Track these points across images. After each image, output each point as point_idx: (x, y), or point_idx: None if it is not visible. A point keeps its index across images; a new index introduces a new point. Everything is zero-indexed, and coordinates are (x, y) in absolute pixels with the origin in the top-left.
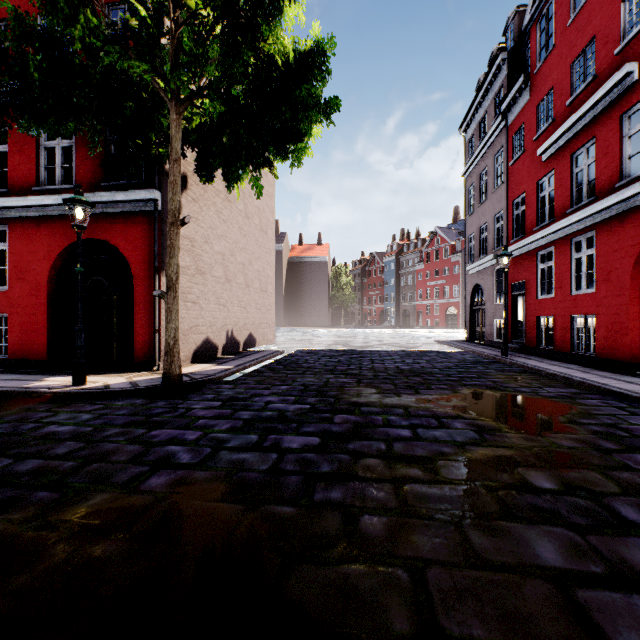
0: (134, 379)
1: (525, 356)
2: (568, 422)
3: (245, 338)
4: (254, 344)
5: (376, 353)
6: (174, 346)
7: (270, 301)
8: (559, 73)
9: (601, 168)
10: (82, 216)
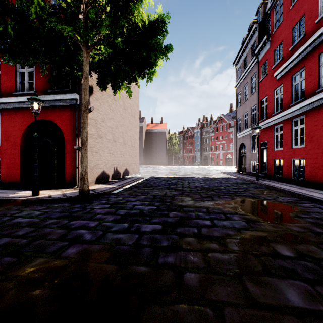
0: (65, 192)
1: (268, 180)
2: (295, 216)
3: (123, 171)
4: (128, 174)
5: (191, 178)
6: (85, 175)
7: (136, 152)
8: (285, 34)
9: (308, 82)
10: (37, 107)
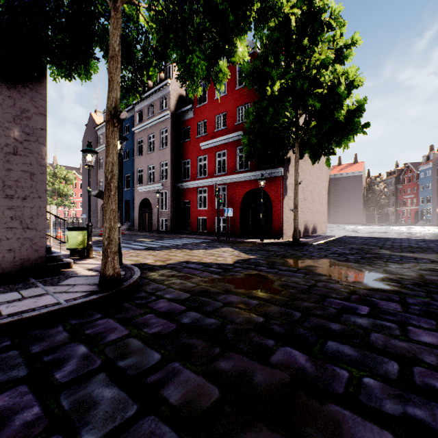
0: (277, 241)
1: None
2: None
3: (311, 228)
4: (316, 232)
5: (398, 239)
6: (297, 228)
7: (324, 208)
8: None
9: None
10: (263, 184)
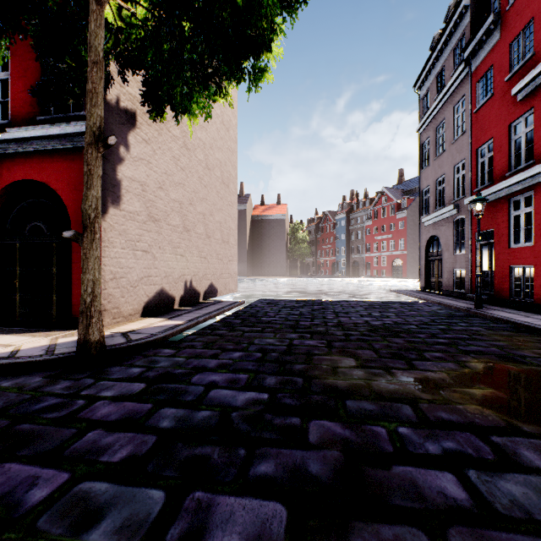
0: (58, 341)
1: (501, 309)
2: None
3: (205, 288)
4: (215, 294)
5: (337, 304)
6: (92, 304)
7: (232, 252)
8: None
9: None
10: None
